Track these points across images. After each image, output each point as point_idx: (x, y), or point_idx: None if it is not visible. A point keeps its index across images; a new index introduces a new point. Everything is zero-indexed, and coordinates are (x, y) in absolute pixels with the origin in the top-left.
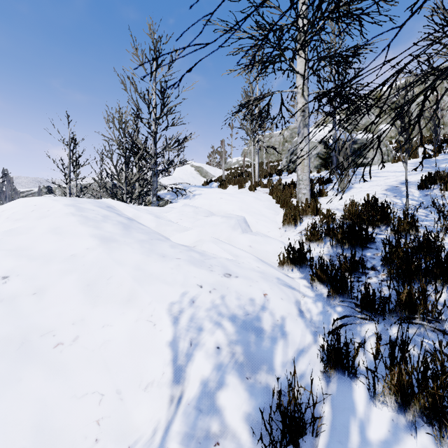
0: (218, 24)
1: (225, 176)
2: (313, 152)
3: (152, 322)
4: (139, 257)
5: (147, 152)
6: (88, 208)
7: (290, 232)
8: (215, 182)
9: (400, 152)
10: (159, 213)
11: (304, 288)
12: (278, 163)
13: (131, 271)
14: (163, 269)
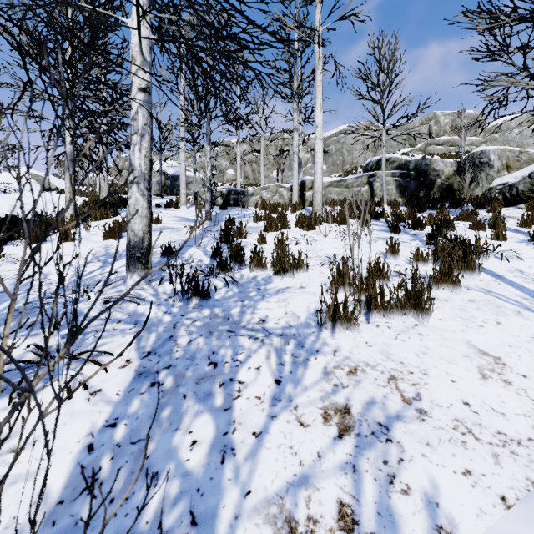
0: None
1: None
2: (155, 180)
3: (3, 204)
4: None
5: None
6: None
7: None
8: (54, 191)
9: None
10: None
11: None
12: None
13: None
14: (5, 198)
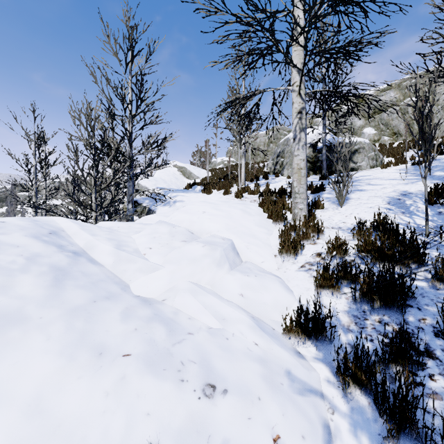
0: (199, 3)
1: (210, 178)
2: None
3: None
4: (51, 365)
5: (121, 153)
6: (10, 244)
7: (289, 264)
8: (198, 185)
9: (419, 166)
10: (126, 233)
11: (328, 388)
12: (264, 164)
13: (13, 425)
14: (89, 399)
